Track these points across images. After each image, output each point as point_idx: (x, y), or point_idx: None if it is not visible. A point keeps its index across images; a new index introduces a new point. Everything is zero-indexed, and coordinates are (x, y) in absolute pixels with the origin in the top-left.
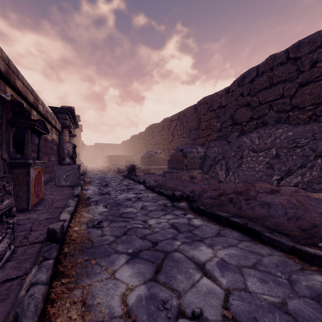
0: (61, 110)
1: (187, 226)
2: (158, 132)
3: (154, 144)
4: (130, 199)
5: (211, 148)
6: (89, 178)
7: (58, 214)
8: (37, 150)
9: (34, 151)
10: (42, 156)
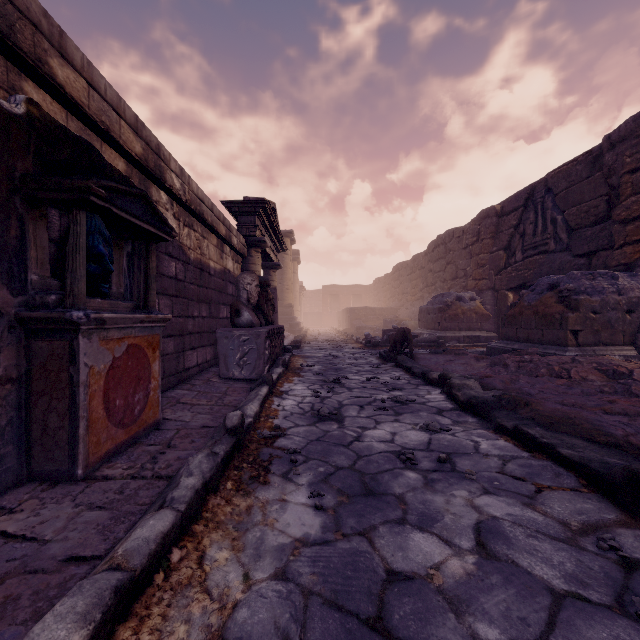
0: (245, 208)
1: None
2: (463, 249)
3: (451, 278)
4: (411, 462)
5: None
6: (301, 359)
7: (129, 524)
8: (145, 286)
9: (160, 291)
10: (190, 306)
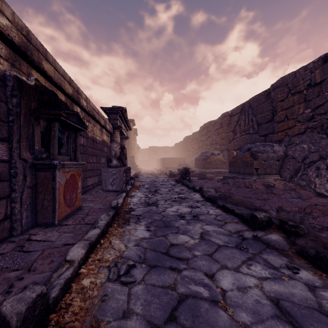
0: (112, 111)
1: (324, 321)
2: (215, 130)
3: (209, 144)
4: (183, 217)
5: (294, 145)
6: (139, 182)
7: (82, 236)
8: (75, 150)
9: None
10: (89, 158)
